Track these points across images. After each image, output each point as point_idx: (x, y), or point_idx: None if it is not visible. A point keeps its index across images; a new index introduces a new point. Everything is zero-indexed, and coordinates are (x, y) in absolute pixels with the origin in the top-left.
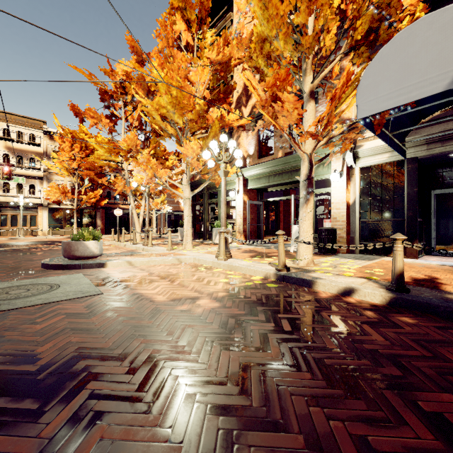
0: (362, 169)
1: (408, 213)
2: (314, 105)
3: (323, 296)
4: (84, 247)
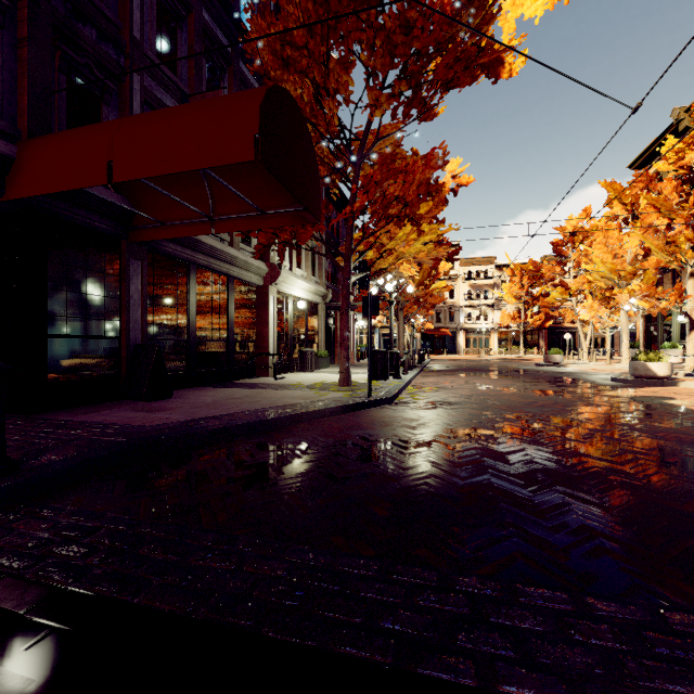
0: None
1: None
2: (692, 281)
3: None
4: (554, 358)
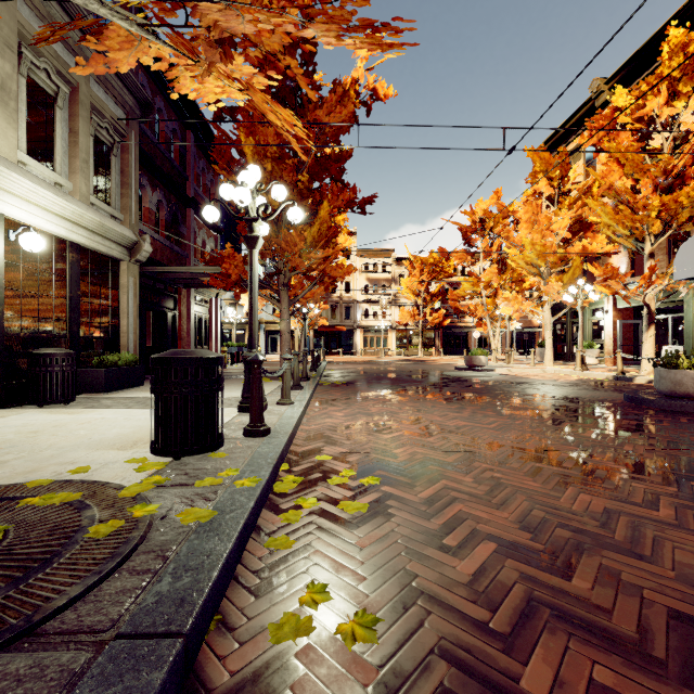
0: None
1: None
2: (653, 263)
3: (633, 383)
4: (479, 360)
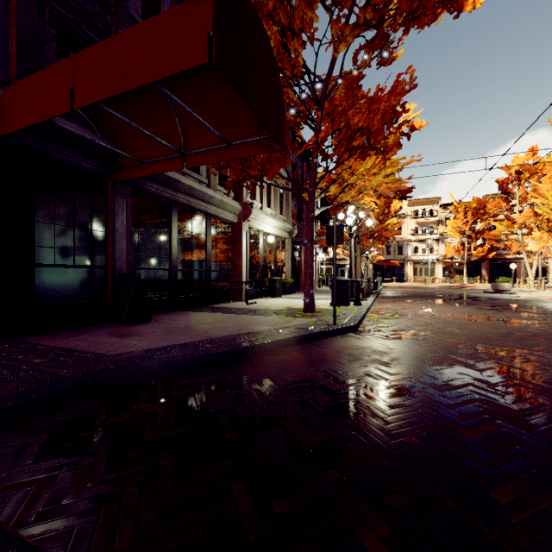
0: None
1: None
2: None
3: None
4: (503, 285)
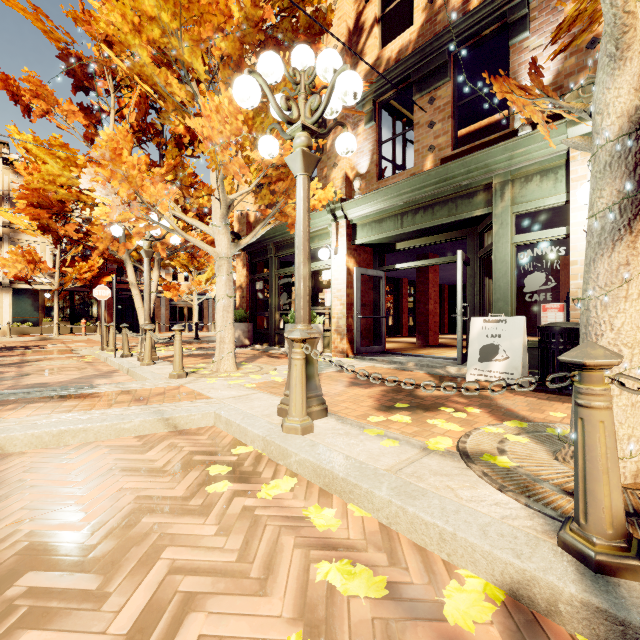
0: None
1: None
2: None
3: None
4: None
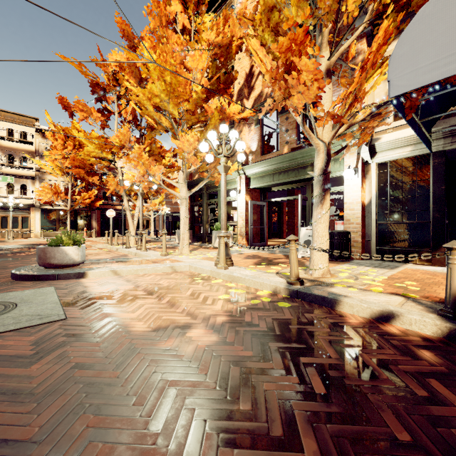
0: (379, 165)
1: (434, 214)
2: (331, 86)
3: (354, 323)
4: (62, 253)
